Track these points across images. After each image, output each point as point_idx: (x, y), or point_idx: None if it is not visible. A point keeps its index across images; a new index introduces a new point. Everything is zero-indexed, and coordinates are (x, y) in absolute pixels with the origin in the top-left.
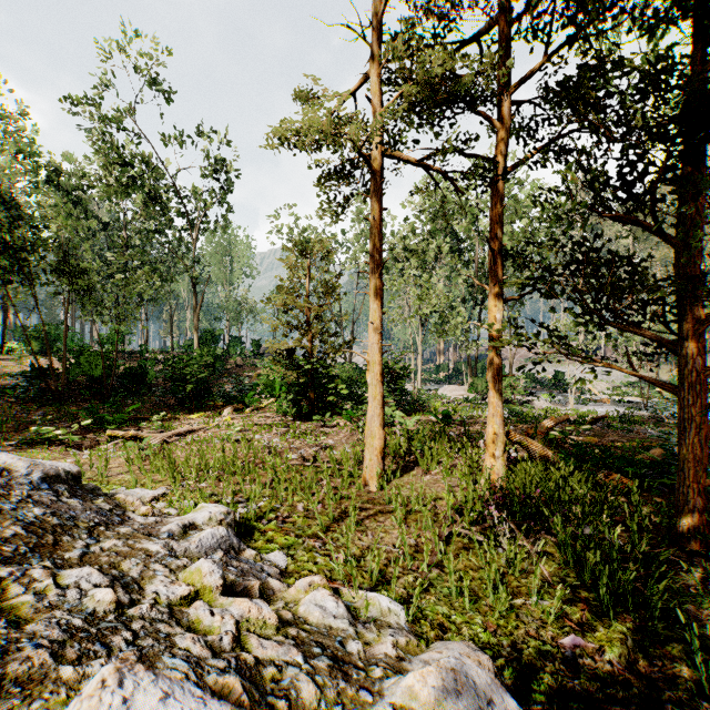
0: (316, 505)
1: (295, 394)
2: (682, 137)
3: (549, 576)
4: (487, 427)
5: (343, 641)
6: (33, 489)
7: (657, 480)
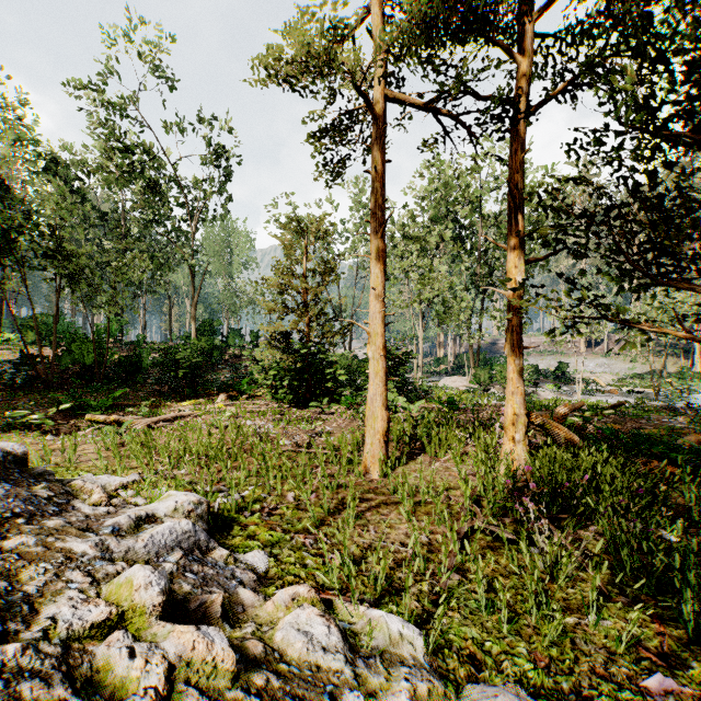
0: (309, 495)
1: (291, 380)
2: None
3: (602, 585)
4: (506, 407)
5: (335, 692)
6: None
7: None
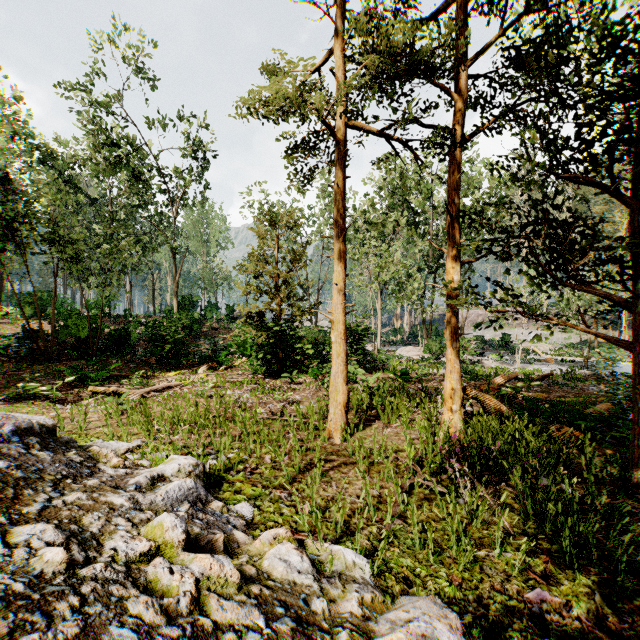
0: (283, 457)
1: (265, 353)
2: (638, 99)
3: (510, 527)
4: (445, 383)
5: (307, 599)
6: (3, 442)
7: (606, 433)
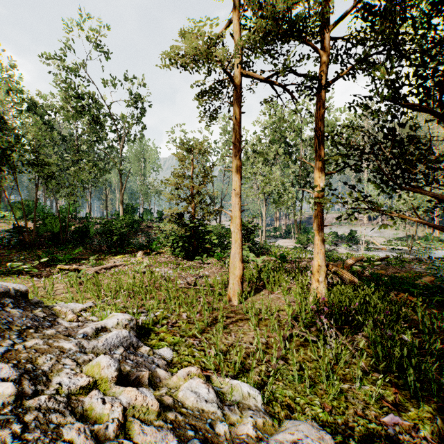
0: (195, 314)
1: (184, 243)
2: None
3: (365, 366)
4: (313, 261)
5: (212, 423)
6: None
7: (432, 298)
